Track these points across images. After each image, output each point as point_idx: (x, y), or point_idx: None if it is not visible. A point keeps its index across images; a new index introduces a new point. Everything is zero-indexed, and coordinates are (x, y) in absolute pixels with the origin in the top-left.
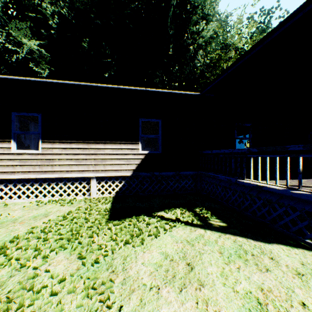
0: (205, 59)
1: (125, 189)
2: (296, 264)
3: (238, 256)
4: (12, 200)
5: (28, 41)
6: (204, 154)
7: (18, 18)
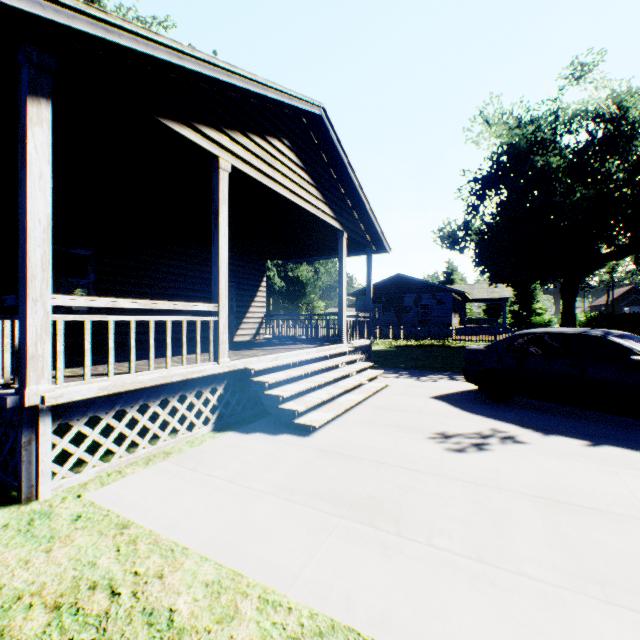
0: None
1: None
2: None
3: None
4: None
5: None
6: None
7: None
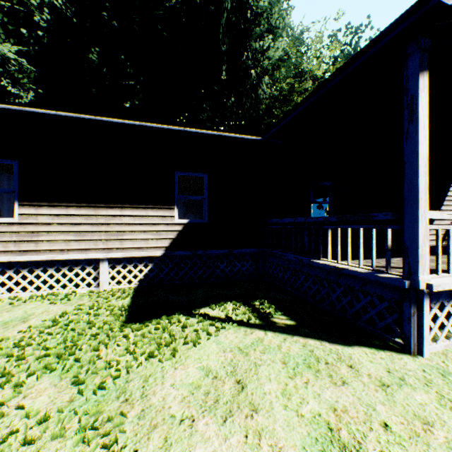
0: (272, 90)
1: (153, 276)
2: (380, 372)
3: (307, 365)
4: None
5: None
6: (268, 224)
7: None
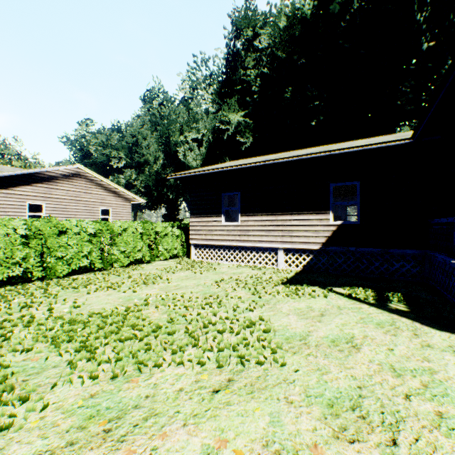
0: None
1: (312, 264)
2: (439, 344)
3: (377, 324)
4: (222, 261)
5: (235, 115)
6: (439, 225)
7: (228, 95)
